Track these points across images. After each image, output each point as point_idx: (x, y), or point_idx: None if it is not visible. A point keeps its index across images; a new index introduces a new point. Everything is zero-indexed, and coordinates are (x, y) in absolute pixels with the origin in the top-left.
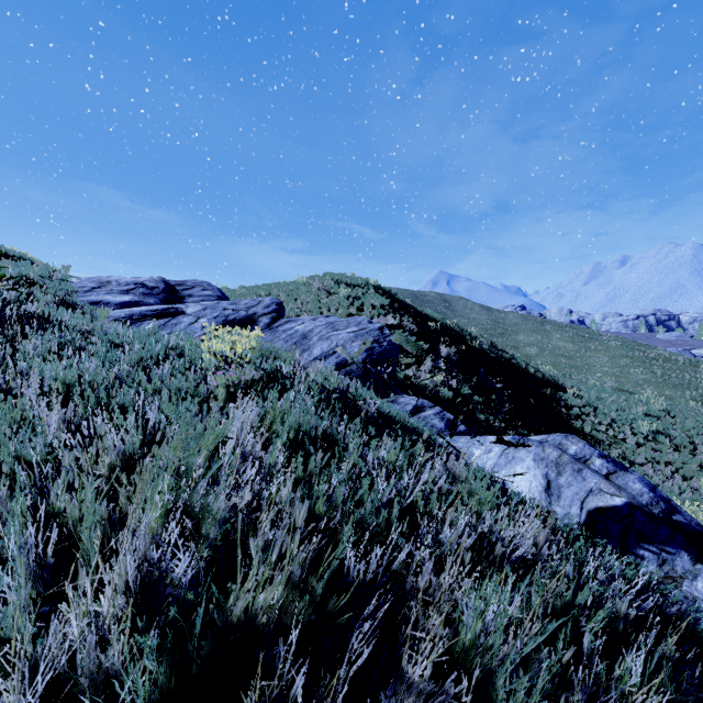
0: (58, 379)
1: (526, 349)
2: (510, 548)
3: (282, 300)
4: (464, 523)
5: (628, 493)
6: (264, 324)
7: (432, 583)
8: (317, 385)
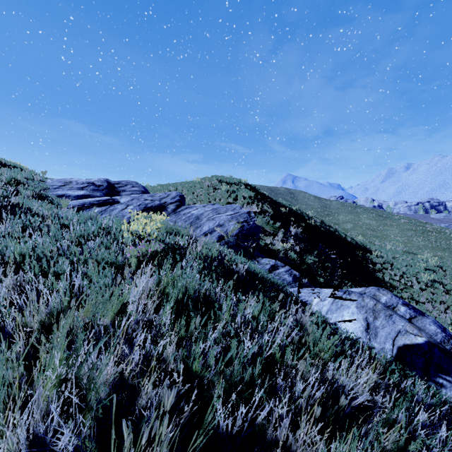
0: (16, 252)
1: (344, 225)
2: (350, 396)
3: (184, 193)
4: (314, 379)
5: (427, 333)
6: (171, 209)
7: (288, 438)
8: (204, 253)
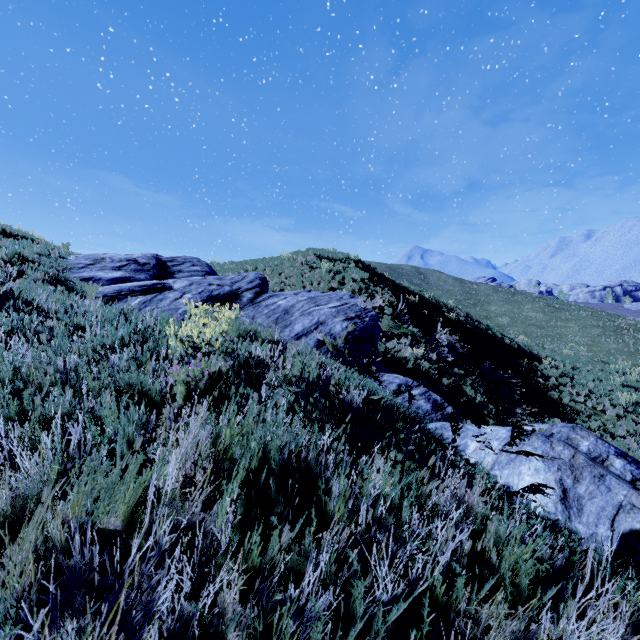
0: None
1: (498, 319)
2: None
3: (268, 274)
4: None
5: None
6: (247, 299)
7: None
8: (296, 371)
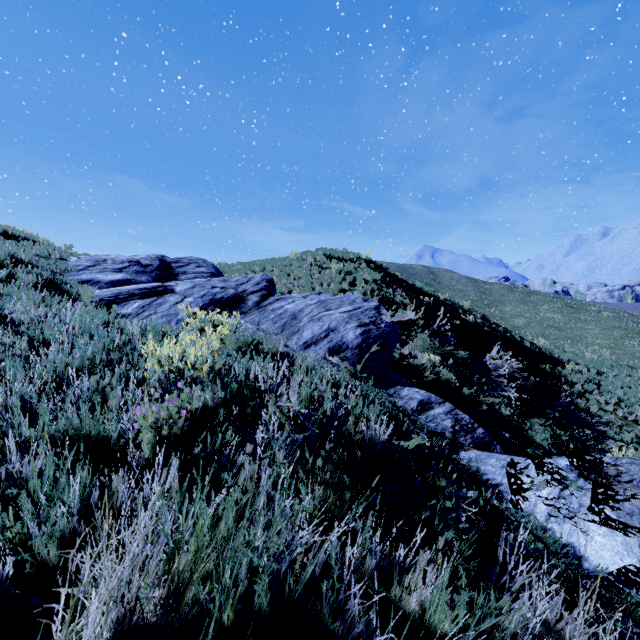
0: None
1: (514, 320)
2: None
3: (276, 275)
4: None
5: None
6: (252, 303)
7: None
8: (304, 395)
